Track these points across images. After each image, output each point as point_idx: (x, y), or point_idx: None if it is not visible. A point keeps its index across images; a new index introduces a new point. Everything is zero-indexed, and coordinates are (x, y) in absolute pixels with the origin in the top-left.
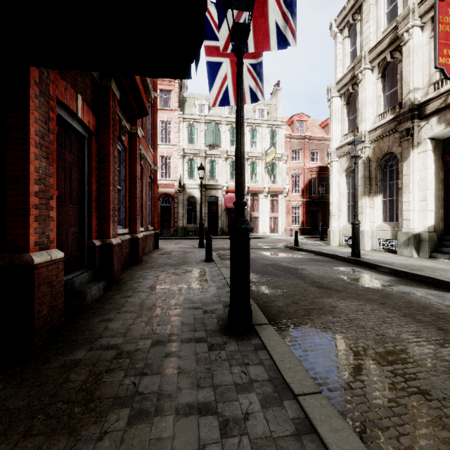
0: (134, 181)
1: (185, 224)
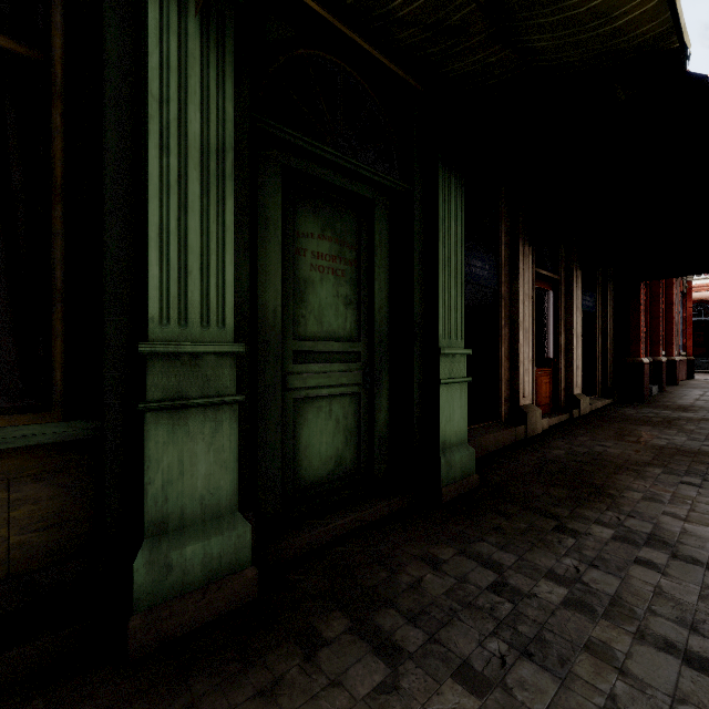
0: (670, 307)
1: None
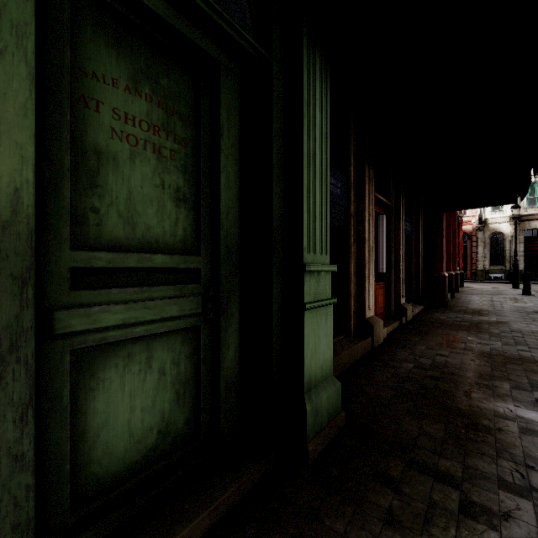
0: (454, 234)
1: (486, 266)
